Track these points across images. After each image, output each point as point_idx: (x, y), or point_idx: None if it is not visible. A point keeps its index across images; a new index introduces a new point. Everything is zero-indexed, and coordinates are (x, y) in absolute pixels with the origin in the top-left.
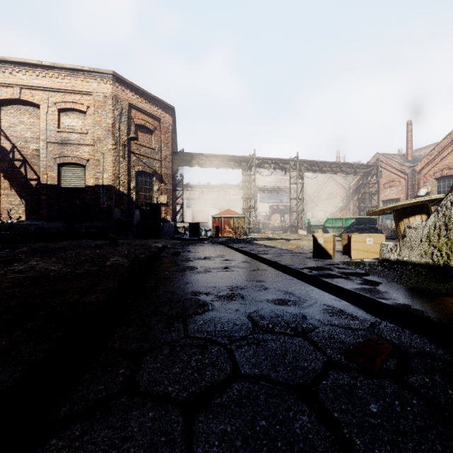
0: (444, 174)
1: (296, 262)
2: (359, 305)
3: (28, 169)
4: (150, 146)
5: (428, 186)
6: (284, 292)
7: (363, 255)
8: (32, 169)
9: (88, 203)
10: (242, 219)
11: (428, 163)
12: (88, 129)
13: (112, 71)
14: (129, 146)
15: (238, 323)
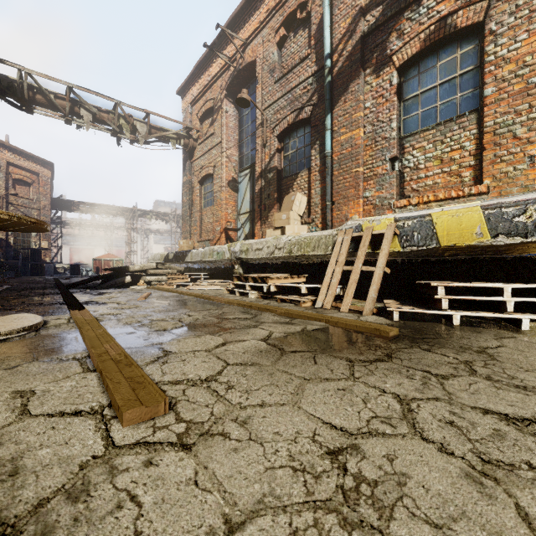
0: None
1: None
2: None
3: None
4: (28, 198)
5: None
6: None
7: None
8: None
9: None
10: (121, 261)
11: None
12: None
13: None
14: (7, 197)
15: None
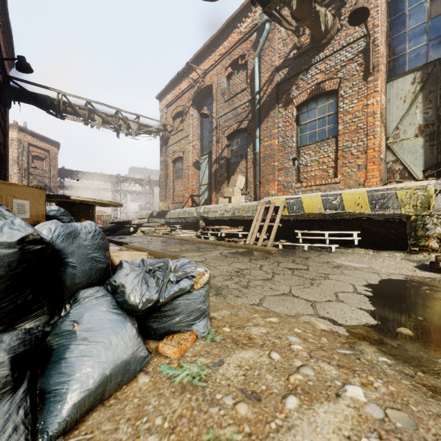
0: None
1: None
2: None
3: None
4: (42, 169)
5: None
6: None
7: None
8: None
9: None
10: (109, 216)
11: None
12: None
13: (18, 125)
14: (28, 169)
15: None
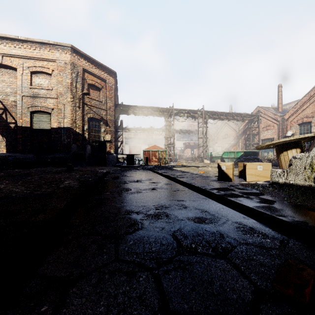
0: (304, 121)
1: (206, 184)
2: (265, 223)
3: (8, 115)
4: (98, 100)
5: (293, 129)
6: (200, 210)
7: (255, 178)
8: (11, 115)
9: (53, 140)
10: (164, 152)
11: (293, 114)
12: (52, 87)
13: (71, 45)
14: (83, 99)
15: (164, 243)
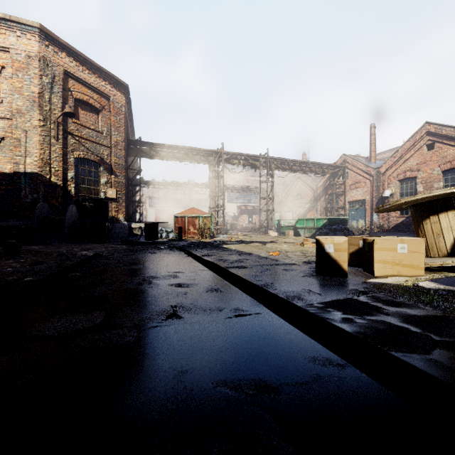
0: (407, 176)
1: (300, 287)
2: None
3: None
4: (95, 129)
5: (392, 188)
6: None
7: (392, 269)
8: None
9: (3, 196)
10: (209, 218)
11: (392, 165)
12: (2, 97)
13: (39, 24)
14: (66, 125)
15: None
